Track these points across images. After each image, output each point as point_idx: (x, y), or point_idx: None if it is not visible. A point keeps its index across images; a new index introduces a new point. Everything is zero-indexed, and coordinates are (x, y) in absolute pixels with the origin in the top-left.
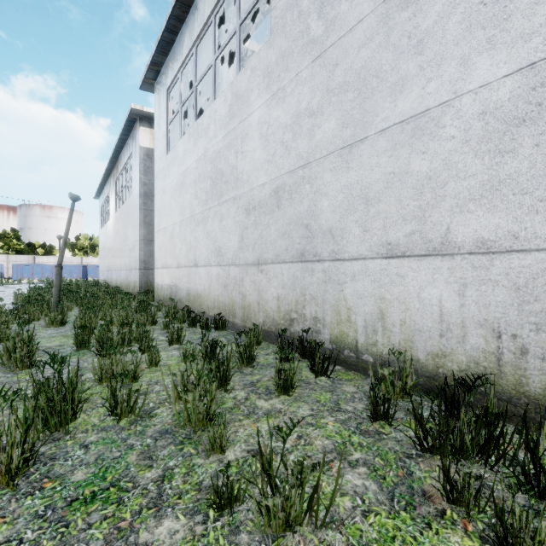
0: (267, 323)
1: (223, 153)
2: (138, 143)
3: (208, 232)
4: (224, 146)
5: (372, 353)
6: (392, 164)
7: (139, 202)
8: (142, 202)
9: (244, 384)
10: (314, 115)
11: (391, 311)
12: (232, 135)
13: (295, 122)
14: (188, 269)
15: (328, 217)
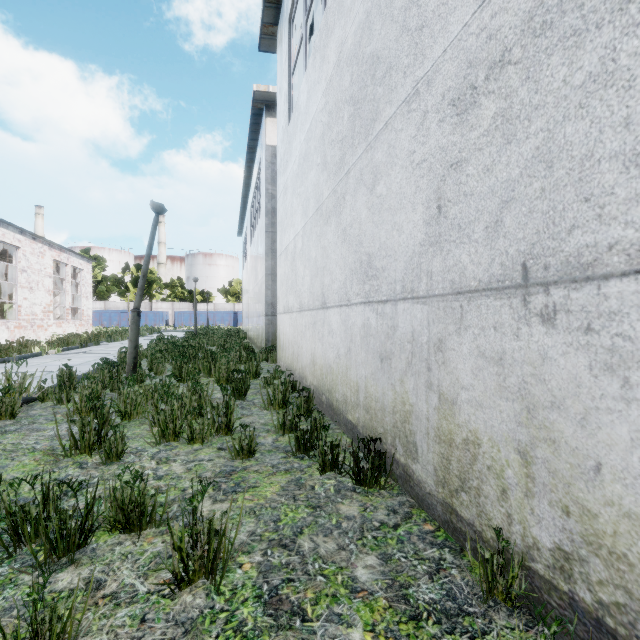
0: (594, 581)
1: (379, 1)
2: (264, 141)
3: (345, 228)
4: None
5: None
6: None
7: (265, 223)
8: (268, 222)
9: None
10: None
11: None
12: None
13: None
14: (313, 313)
15: None
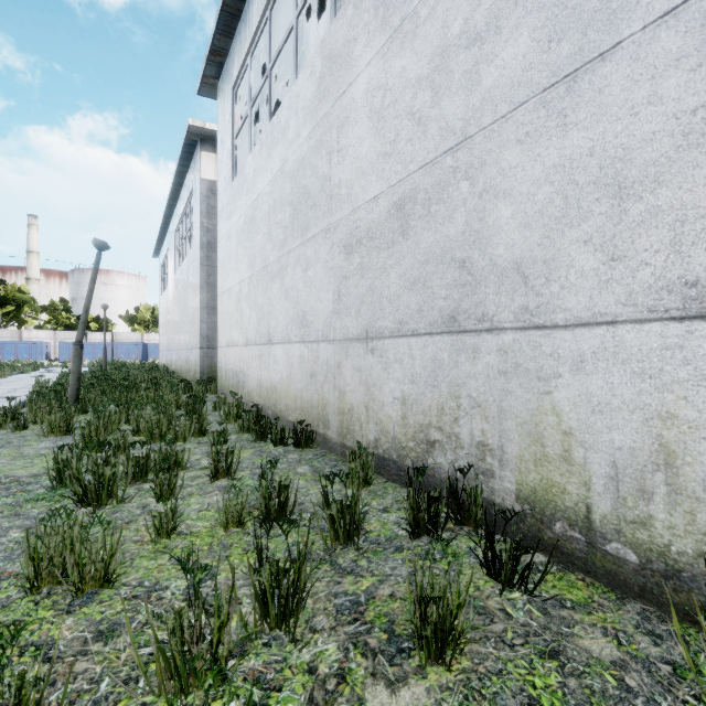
0: (382, 444)
1: (310, 159)
2: (199, 174)
3: (287, 289)
4: (311, 147)
5: (635, 543)
6: (700, 85)
7: (200, 256)
8: (204, 256)
9: (337, 608)
10: (479, 40)
11: (697, 451)
12: (323, 126)
13: (437, 67)
14: (260, 347)
15: (513, 240)
